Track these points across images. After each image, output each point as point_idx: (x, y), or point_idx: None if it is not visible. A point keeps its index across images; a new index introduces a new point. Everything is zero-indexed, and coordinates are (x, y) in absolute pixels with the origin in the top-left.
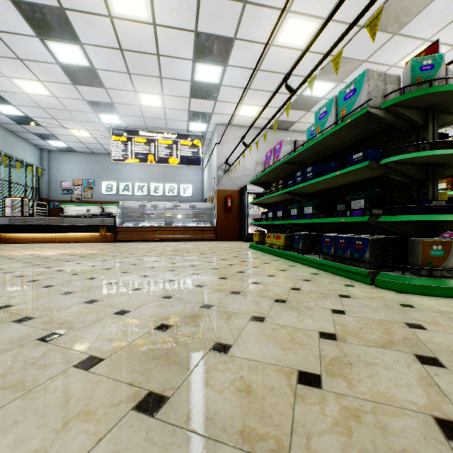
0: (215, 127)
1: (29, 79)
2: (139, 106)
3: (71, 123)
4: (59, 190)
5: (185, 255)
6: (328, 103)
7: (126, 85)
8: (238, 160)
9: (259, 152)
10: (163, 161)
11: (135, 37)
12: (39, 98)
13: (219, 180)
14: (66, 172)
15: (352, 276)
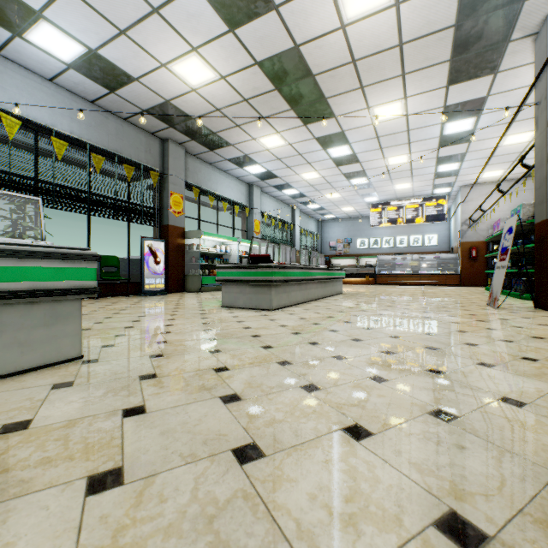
0: (459, 187)
1: (333, 193)
2: (393, 190)
3: (344, 205)
4: (328, 248)
5: (430, 291)
6: (513, 211)
7: (387, 184)
8: (484, 214)
9: (510, 203)
10: (410, 221)
11: (398, 168)
12: (333, 199)
13: (463, 233)
14: (332, 234)
15: (516, 297)
